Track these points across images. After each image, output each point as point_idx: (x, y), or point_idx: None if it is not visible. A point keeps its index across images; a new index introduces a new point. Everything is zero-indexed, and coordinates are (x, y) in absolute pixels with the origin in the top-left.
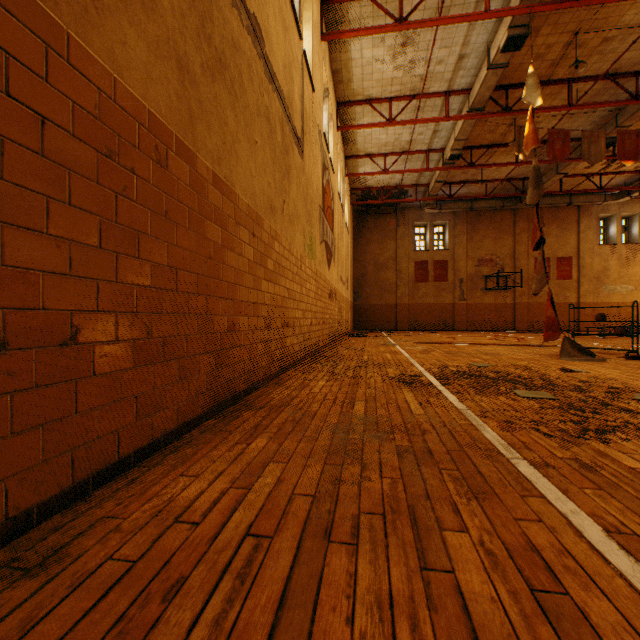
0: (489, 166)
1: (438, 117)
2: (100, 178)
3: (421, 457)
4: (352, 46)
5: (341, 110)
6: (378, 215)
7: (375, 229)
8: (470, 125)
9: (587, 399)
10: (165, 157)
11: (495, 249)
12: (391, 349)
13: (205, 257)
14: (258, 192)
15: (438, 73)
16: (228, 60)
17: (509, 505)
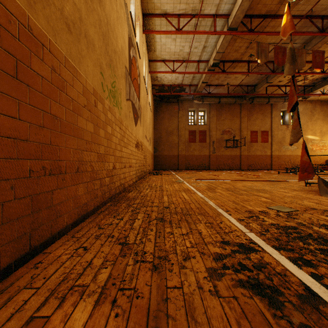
0: (234, 73)
1: (209, 31)
2: None
3: None
4: None
5: (146, 21)
6: (168, 103)
7: (166, 111)
8: (227, 41)
9: None
10: None
11: (231, 125)
12: (183, 186)
13: None
14: None
15: None
16: None
17: None
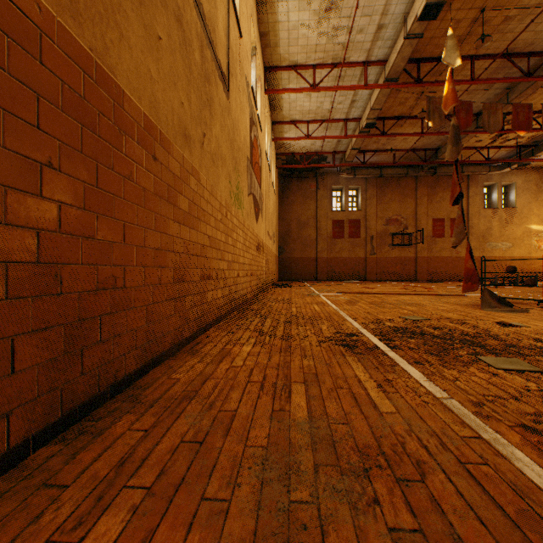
0: (399, 135)
1: (357, 85)
2: None
3: None
4: (279, 7)
5: (268, 75)
6: (301, 179)
7: (298, 191)
8: (385, 95)
9: None
10: None
11: (400, 210)
12: (317, 300)
13: (34, 161)
14: (163, 105)
15: (358, 42)
16: None
17: None
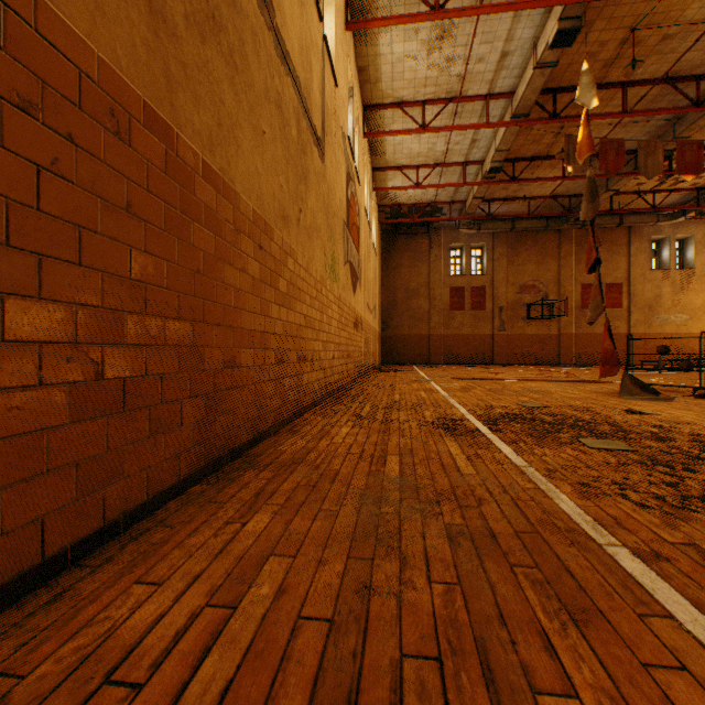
0: (533, 181)
1: (477, 123)
2: (7, 139)
3: (482, 544)
4: (381, 39)
5: (368, 114)
6: (409, 236)
7: (406, 251)
8: (513, 133)
9: (671, 450)
10: (127, 128)
11: (538, 274)
12: (426, 386)
13: (191, 270)
14: (266, 195)
15: (478, 73)
16: (225, 20)
17: (627, 635)
